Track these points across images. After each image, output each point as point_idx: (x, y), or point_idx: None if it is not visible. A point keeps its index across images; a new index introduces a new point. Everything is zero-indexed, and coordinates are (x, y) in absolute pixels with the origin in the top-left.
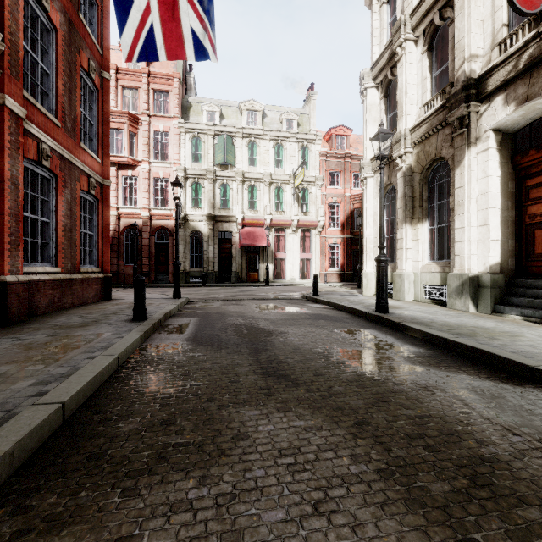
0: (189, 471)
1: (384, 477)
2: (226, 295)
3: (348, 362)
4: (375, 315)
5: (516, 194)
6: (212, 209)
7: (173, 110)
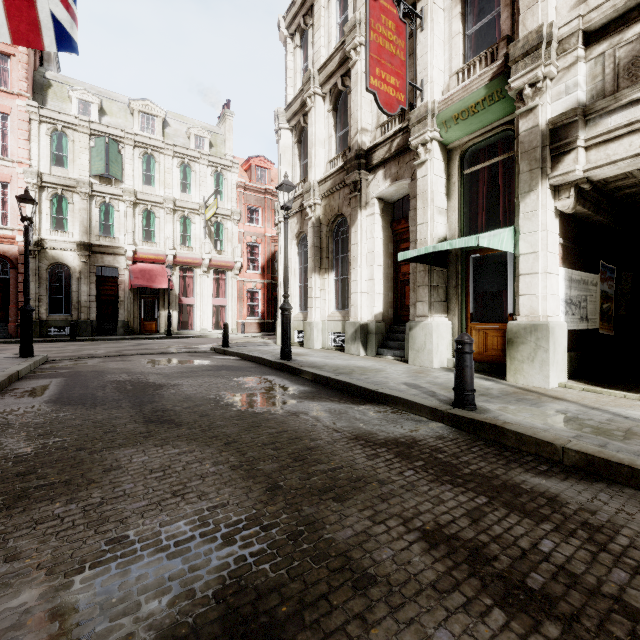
0: (55, 499)
1: (235, 469)
2: (108, 350)
3: (237, 403)
4: (278, 362)
5: (394, 255)
6: (87, 235)
7: (17, 84)
